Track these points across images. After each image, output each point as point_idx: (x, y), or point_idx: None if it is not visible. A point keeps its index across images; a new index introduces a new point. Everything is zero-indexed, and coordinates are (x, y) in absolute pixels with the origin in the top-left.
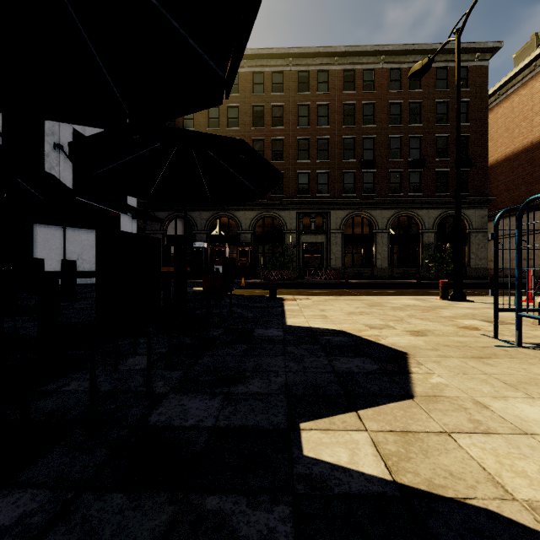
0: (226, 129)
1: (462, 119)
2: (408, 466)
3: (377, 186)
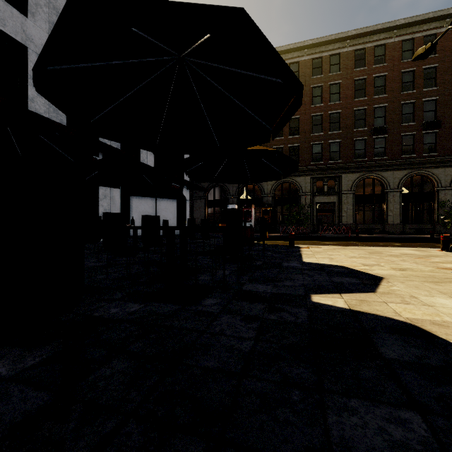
0: None
1: None
2: (358, 307)
3: (388, 149)
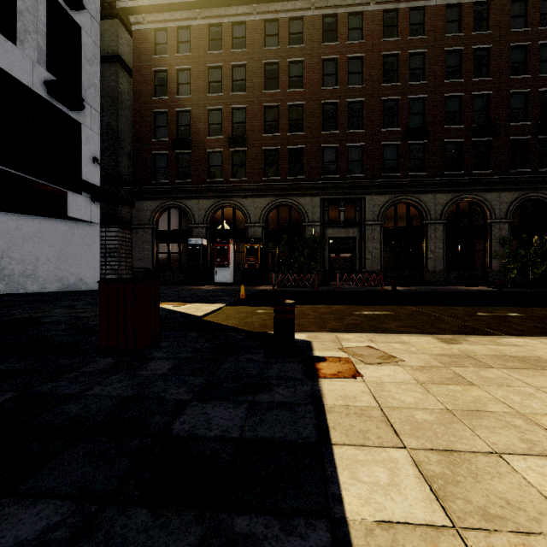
0: (230, 94)
1: None
2: None
3: (428, 161)
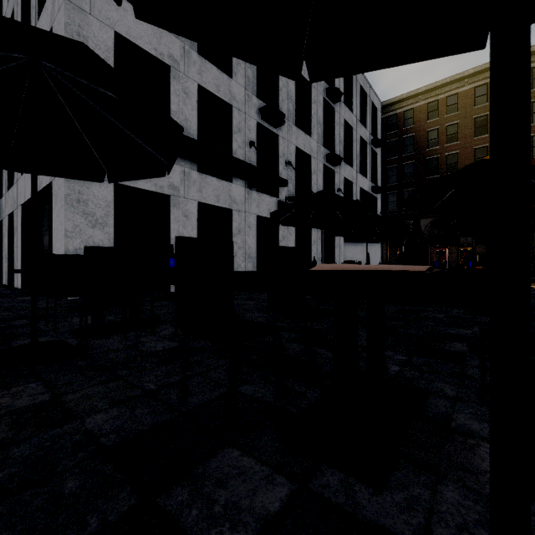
0: (445, 146)
1: None
2: None
3: None
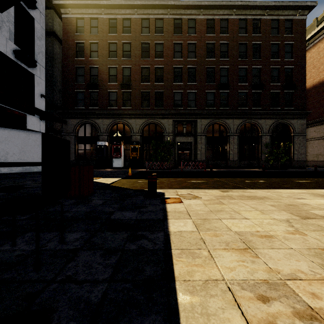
0: (122, 59)
1: (288, 56)
2: None
3: (230, 102)
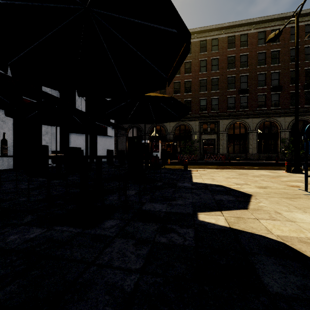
0: None
1: (309, 58)
2: (237, 225)
3: (249, 104)
